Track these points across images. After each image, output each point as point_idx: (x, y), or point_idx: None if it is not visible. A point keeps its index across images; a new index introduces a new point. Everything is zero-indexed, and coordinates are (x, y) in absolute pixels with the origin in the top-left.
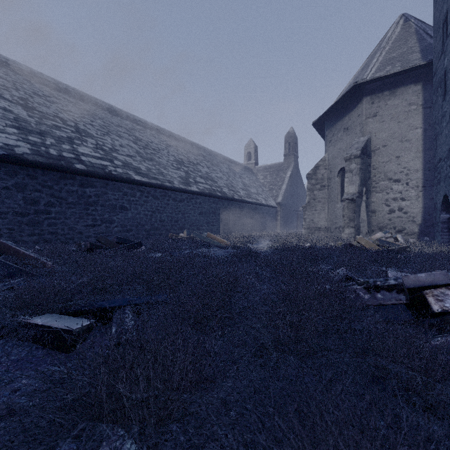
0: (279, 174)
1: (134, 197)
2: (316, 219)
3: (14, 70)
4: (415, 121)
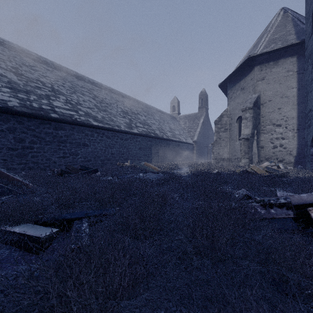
0: (195, 121)
1: (93, 137)
2: (221, 152)
3: (9, 48)
4: (292, 83)
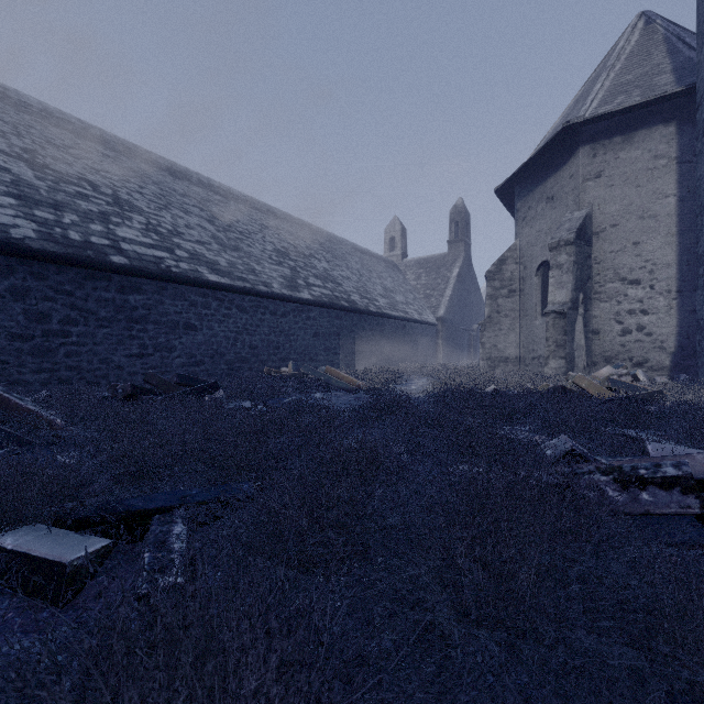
0: (440, 272)
1: (208, 309)
2: (502, 344)
3: (17, 106)
4: (666, 184)
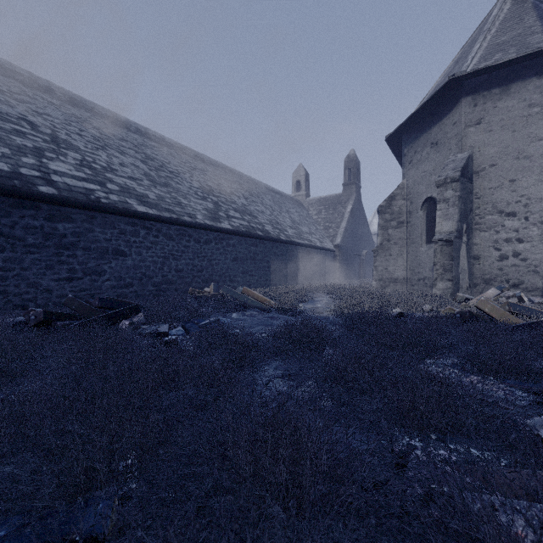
0: (337, 209)
1: (136, 236)
2: (391, 267)
3: None
4: (539, 129)
